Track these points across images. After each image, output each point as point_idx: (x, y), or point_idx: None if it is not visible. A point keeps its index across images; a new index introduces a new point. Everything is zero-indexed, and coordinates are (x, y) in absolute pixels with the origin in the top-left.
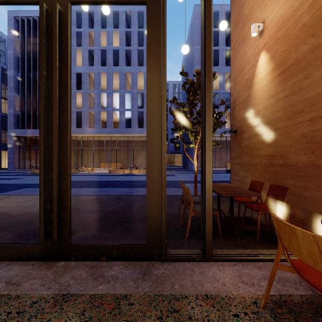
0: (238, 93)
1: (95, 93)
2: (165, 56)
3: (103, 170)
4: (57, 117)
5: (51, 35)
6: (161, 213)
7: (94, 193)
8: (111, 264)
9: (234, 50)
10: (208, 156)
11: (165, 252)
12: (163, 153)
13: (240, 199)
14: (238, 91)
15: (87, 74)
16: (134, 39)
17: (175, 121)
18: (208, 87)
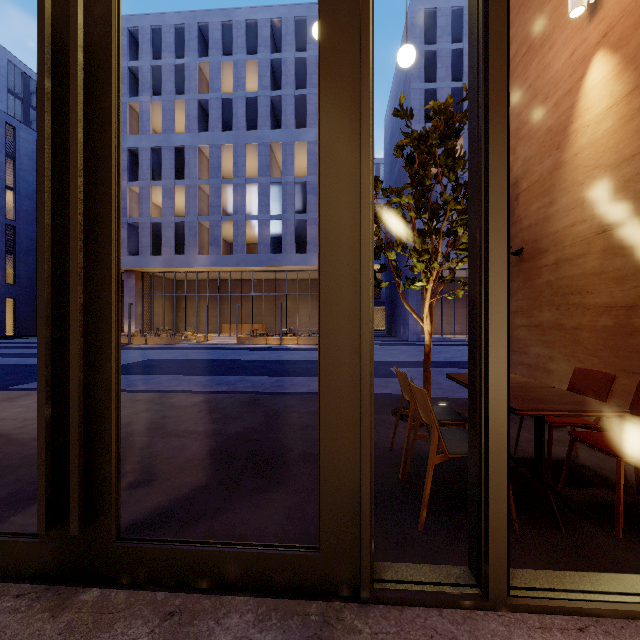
0: (525, 162)
1: (212, 185)
2: (371, 26)
3: (226, 338)
4: (78, 202)
5: None
6: (361, 465)
7: (205, 387)
8: (223, 607)
9: (514, 64)
10: (497, 307)
11: (372, 576)
12: (366, 297)
13: (550, 417)
14: (525, 159)
15: (196, 148)
16: (288, 75)
17: (378, 230)
18: (495, 106)
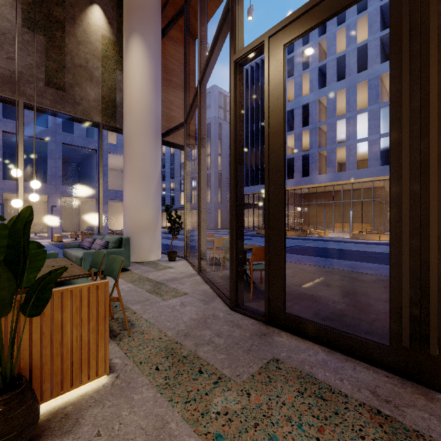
0: None
1: (328, 124)
2: None
3: (339, 234)
4: (436, 146)
5: (414, 18)
6: None
7: (354, 269)
8: None
9: None
10: None
11: None
12: None
13: None
14: None
15: (317, 101)
16: None
17: None
18: None
